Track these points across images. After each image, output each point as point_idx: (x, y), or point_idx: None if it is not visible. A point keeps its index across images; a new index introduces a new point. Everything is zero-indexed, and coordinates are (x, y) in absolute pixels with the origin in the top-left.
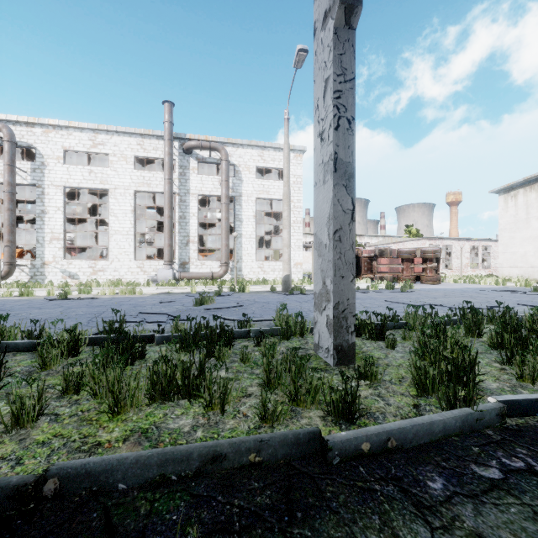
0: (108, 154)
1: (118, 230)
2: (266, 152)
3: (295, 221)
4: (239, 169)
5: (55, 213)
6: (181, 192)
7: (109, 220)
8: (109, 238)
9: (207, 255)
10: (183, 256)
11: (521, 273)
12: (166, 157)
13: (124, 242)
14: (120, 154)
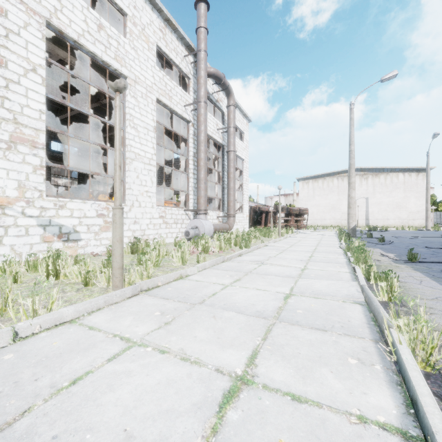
0: (123, 12)
1: (139, 154)
2: (237, 111)
3: (246, 179)
4: (226, 118)
5: (24, 76)
6: (195, 123)
7: (128, 133)
8: (128, 164)
9: (174, 203)
10: (196, 204)
11: (311, 223)
12: (204, 74)
13: (146, 175)
14: (141, 27)
